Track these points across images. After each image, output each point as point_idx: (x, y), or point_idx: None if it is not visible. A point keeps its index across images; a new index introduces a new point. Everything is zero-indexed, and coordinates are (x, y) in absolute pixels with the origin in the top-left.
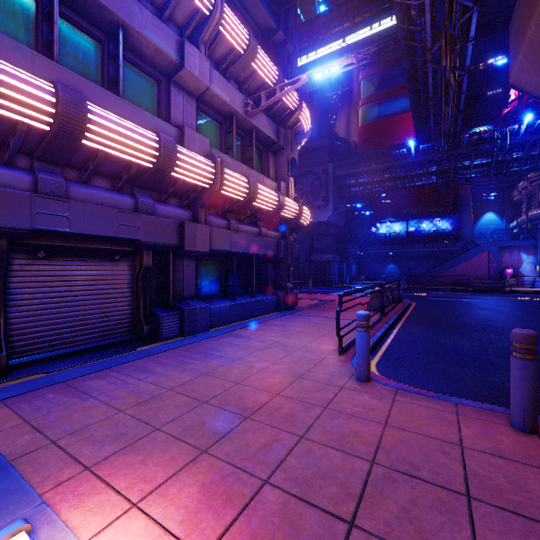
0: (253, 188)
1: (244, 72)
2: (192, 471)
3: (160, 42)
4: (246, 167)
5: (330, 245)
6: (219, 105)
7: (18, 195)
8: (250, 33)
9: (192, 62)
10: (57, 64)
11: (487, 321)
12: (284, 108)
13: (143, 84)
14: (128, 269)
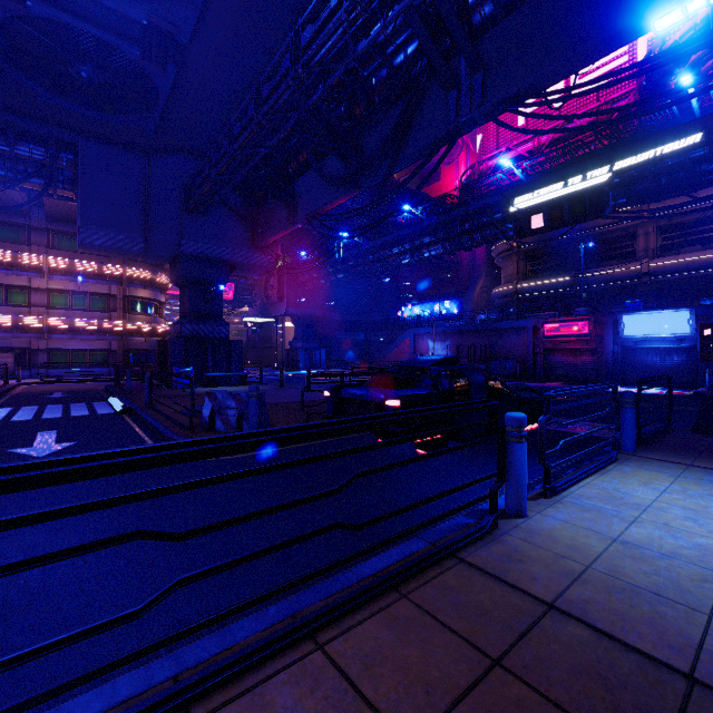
0: (71, 323)
1: (77, 271)
2: None
3: (21, 283)
4: (79, 312)
5: (302, 334)
6: (61, 290)
7: None
8: (69, 260)
9: (36, 283)
10: None
11: None
12: (117, 275)
13: (22, 294)
14: (13, 356)
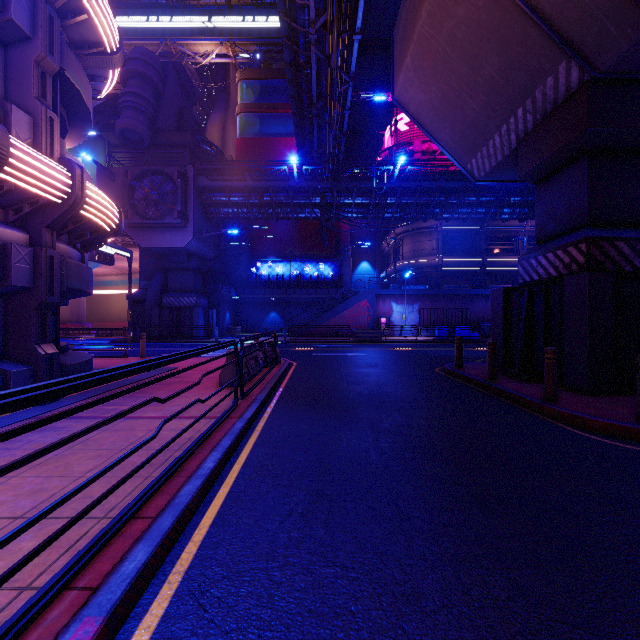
0: None
1: None
2: None
3: None
4: None
5: (192, 284)
6: None
7: None
8: None
9: None
10: None
11: (381, 385)
12: None
13: None
14: None
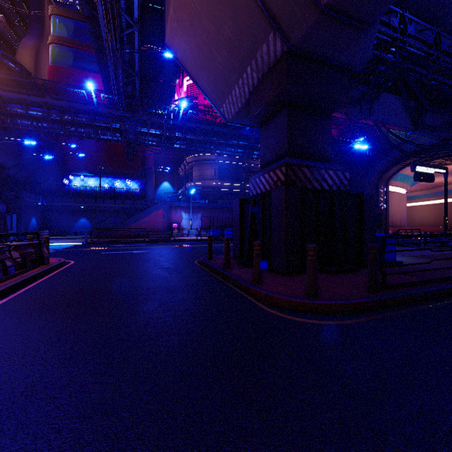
0: None
1: None
2: None
3: None
4: None
5: None
6: None
7: None
8: None
9: None
10: None
11: (135, 279)
12: None
13: None
14: None
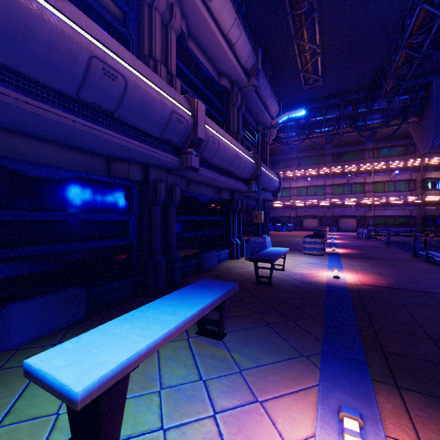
0: (387, 200)
1: (389, 168)
2: (341, 233)
3: (360, 181)
4: (390, 193)
5: None
6: (380, 181)
7: (339, 212)
8: (386, 163)
9: (367, 180)
10: (343, 195)
11: None
12: (415, 165)
13: (359, 187)
14: (356, 220)
